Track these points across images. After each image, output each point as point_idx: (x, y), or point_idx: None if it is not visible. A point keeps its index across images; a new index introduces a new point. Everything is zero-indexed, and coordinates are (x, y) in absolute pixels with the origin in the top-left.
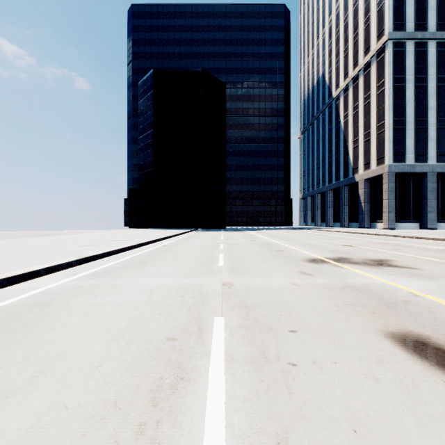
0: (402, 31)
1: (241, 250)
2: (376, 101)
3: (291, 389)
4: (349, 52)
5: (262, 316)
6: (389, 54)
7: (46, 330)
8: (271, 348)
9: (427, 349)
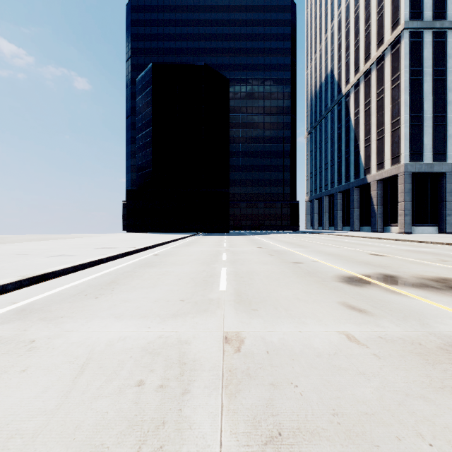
0: (420, 20)
1: (249, 262)
2: (390, 96)
3: None
4: (360, 45)
5: None
6: (405, 45)
7: None
8: None
9: None
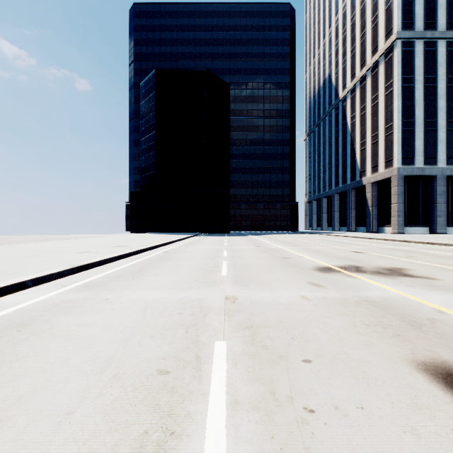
0: (411, 30)
1: (246, 257)
2: (384, 102)
3: (311, 450)
4: (356, 52)
5: (270, 340)
6: (397, 54)
7: (18, 359)
8: (282, 386)
9: None
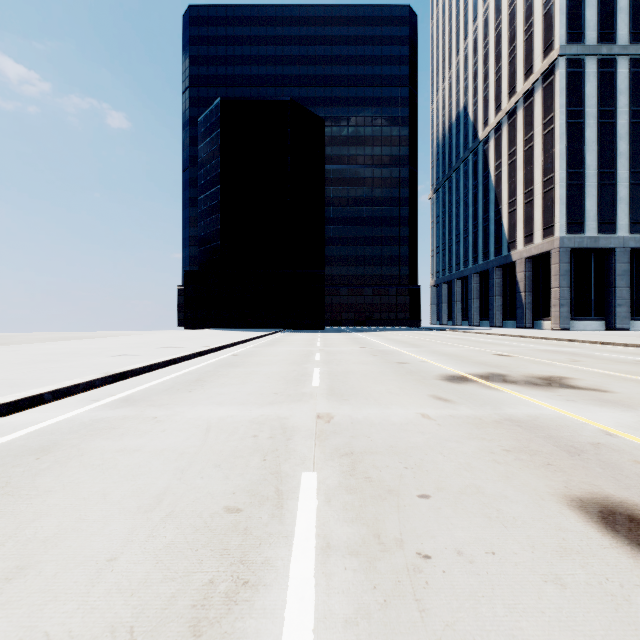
0: (580, 44)
1: (346, 362)
2: (542, 144)
3: (423, 602)
4: (503, 74)
5: (376, 470)
6: (560, 77)
7: (39, 494)
8: (390, 527)
9: (638, 528)
